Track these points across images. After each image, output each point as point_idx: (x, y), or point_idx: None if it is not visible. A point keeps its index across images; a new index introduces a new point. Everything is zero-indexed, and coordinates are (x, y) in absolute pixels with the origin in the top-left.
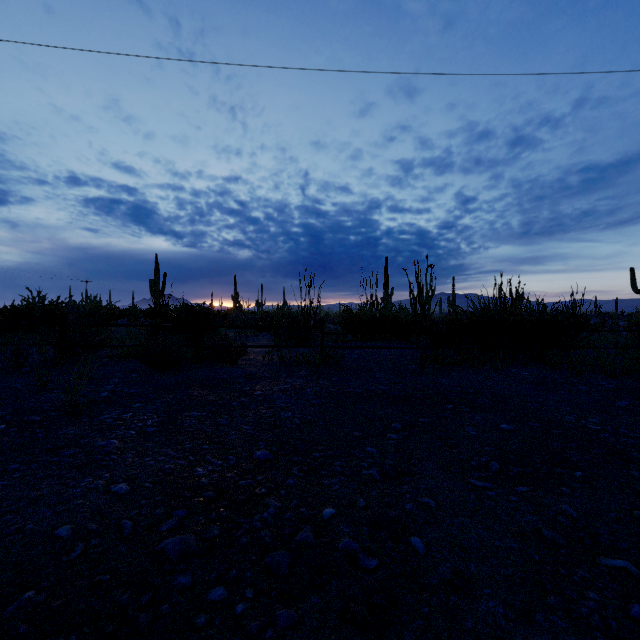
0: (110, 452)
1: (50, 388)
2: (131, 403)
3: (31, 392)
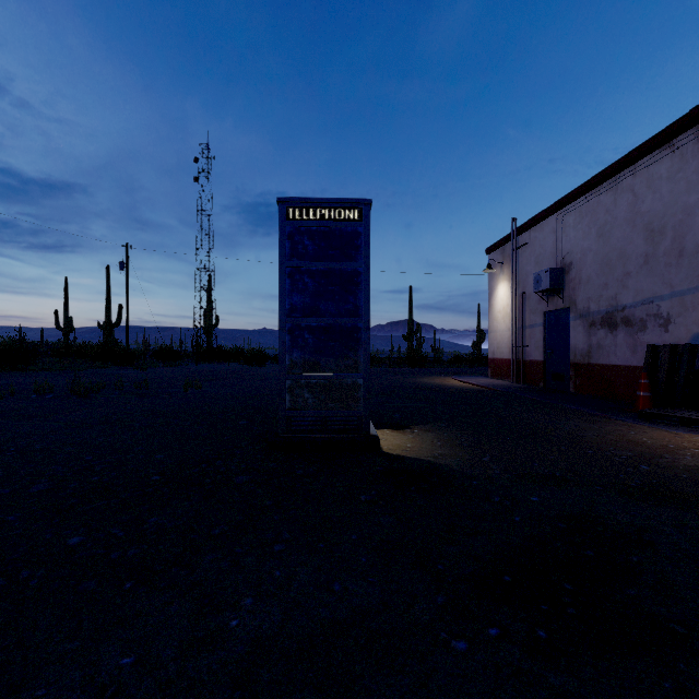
0: None
1: None
2: None
3: None
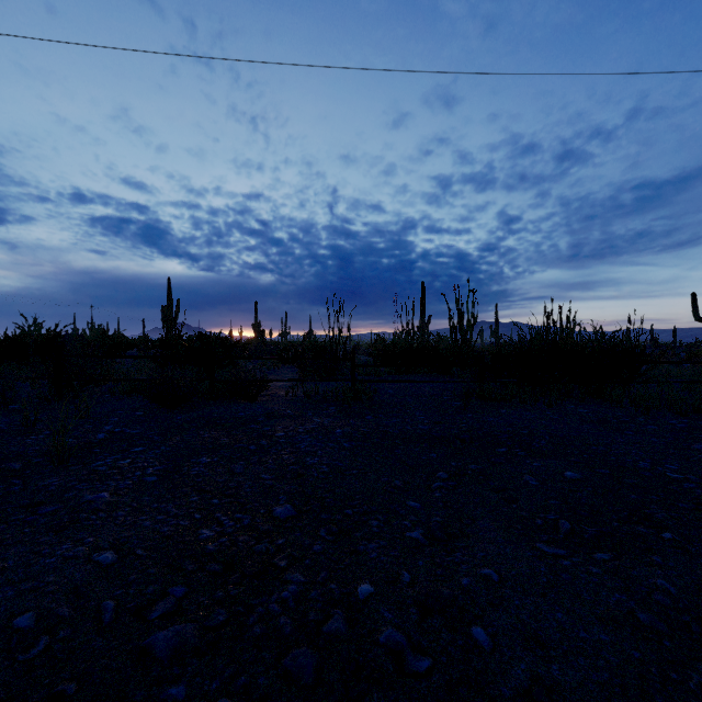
0: (98, 509)
1: (39, 429)
2: (131, 447)
3: (16, 433)
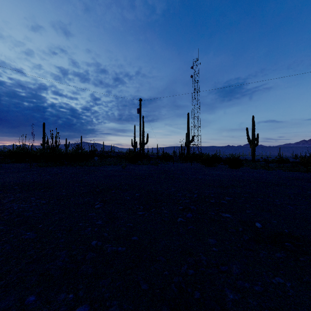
0: None
1: None
2: None
3: None
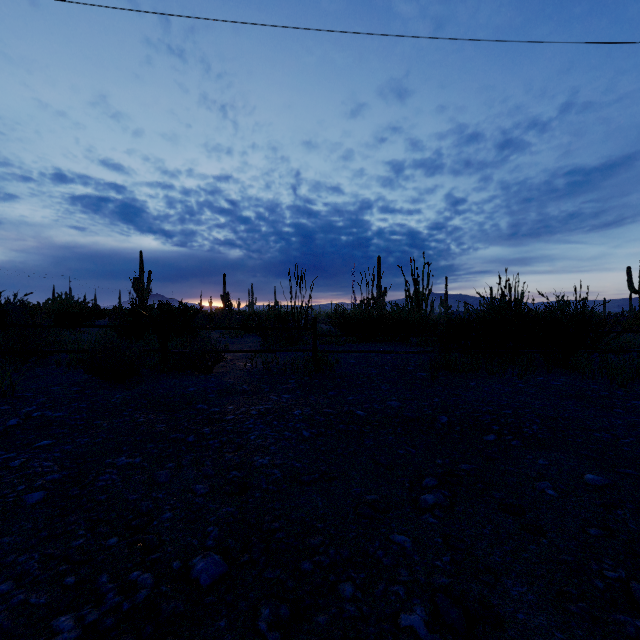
0: None
1: None
2: (39, 439)
3: None
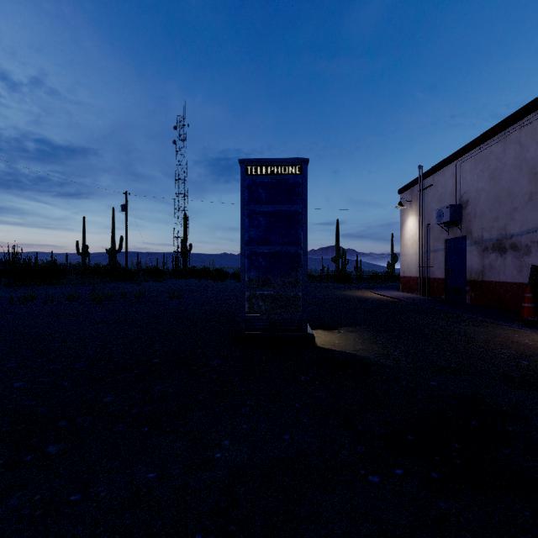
0: None
1: None
2: None
3: None
